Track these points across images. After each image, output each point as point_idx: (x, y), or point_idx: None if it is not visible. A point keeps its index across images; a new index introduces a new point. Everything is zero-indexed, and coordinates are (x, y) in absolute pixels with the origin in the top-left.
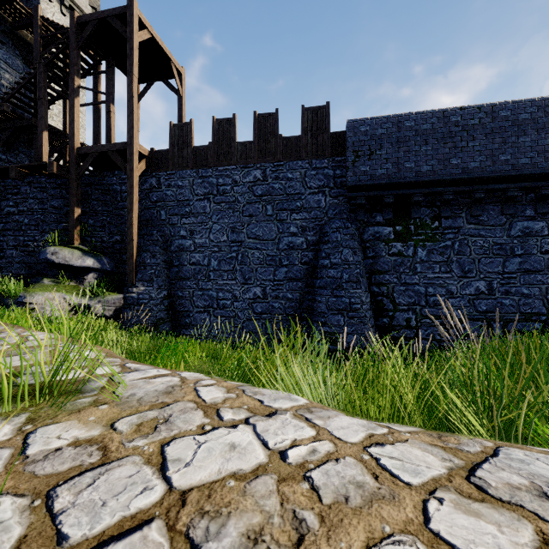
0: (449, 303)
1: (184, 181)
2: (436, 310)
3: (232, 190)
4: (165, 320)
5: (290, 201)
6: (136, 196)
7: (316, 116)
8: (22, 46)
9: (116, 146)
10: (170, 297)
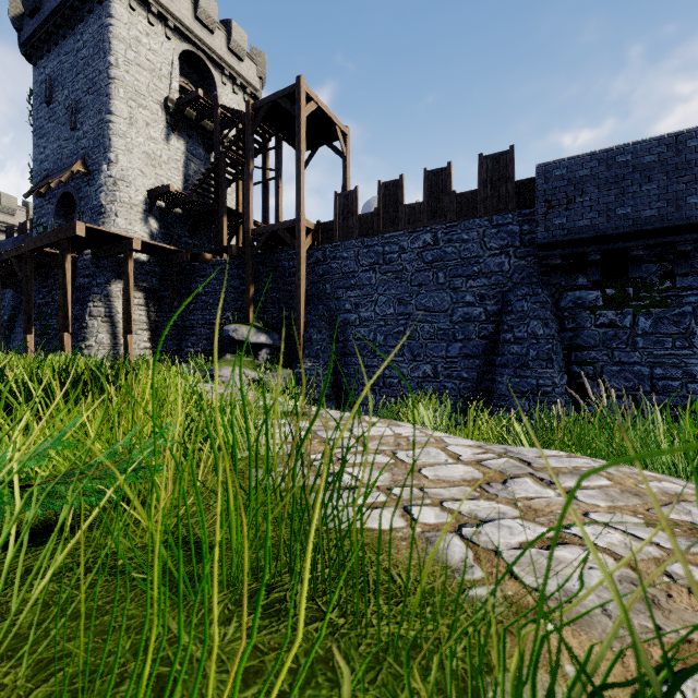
0: (689, 389)
1: (348, 252)
2: (667, 397)
3: (400, 258)
4: (330, 397)
5: (465, 266)
6: (304, 271)
7: (497, 164)
8: (204, 135)
9: (285, 224)
10: (335, 373)
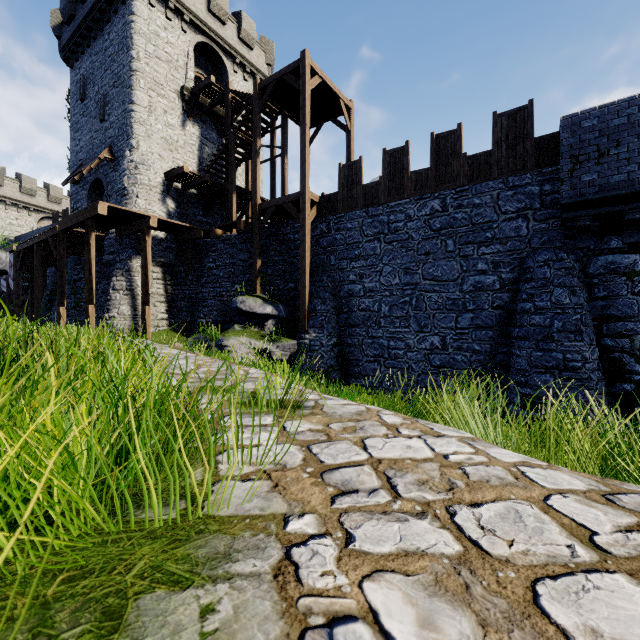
0: None
1: (353, 223)
2: None
3: (405, 227)
4: (334, 368)
5: (477, 232)
6: (308, 243)
7: (513, 121)
8: (216, 120)
9: (290, 197)
10: (339, 344)
